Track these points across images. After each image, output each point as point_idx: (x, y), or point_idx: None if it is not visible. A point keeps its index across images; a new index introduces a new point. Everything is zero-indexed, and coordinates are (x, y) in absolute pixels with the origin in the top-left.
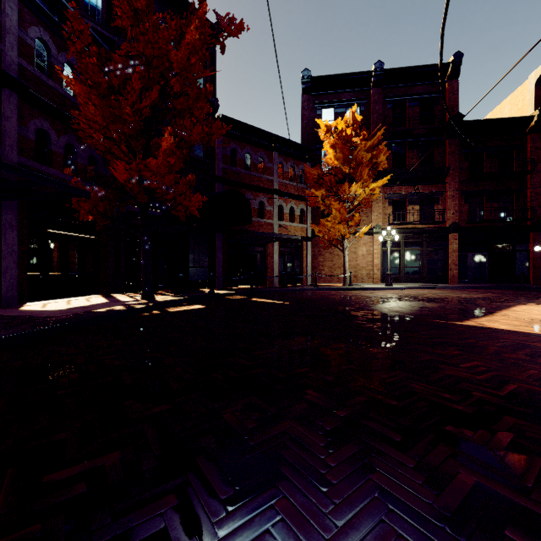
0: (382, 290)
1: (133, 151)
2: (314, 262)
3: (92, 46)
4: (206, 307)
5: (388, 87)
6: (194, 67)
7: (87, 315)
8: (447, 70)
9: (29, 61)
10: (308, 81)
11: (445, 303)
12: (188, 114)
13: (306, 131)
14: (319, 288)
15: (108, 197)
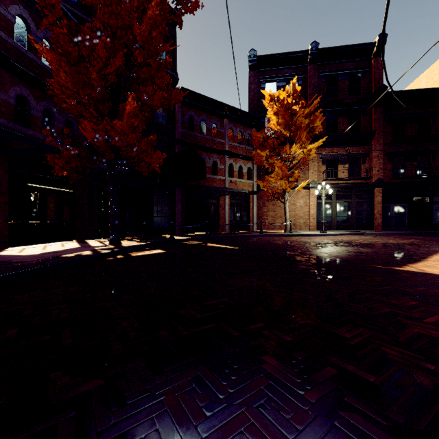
0: (318, 236)
1: (102, 114)
2: (259, 212)
3: (63, 18)
4: (165, 251)
5: (322, 64)
6: (155, 40)
7: (54, 260)
8: (373, 48)
9: (9, 35)
10: (254, 59)
11: (377, 249)
12: (150, 82)
13: (252, 102)
14: (263, 234)
15: (80, 155)
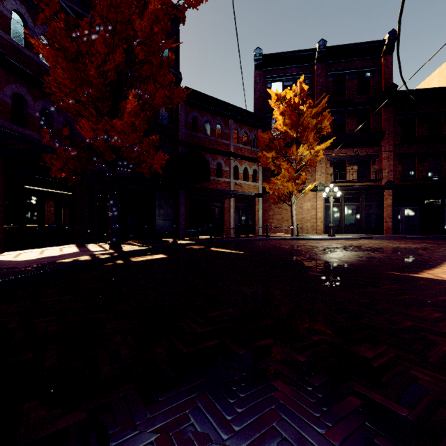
0: (326, 240)
1: (101, 113)
2: (264, 215)
3: (60, 13)
4: (168, 256)
5: (330, 62)
6: (157, 36)
7: (49, 266)
8: (383, 46)
9: (5, 30)
10: (259, 58)
11: (389, 253)
12: (152, 80)
13: (258, 102)
14: (270, 238)
15: (79, 156)
